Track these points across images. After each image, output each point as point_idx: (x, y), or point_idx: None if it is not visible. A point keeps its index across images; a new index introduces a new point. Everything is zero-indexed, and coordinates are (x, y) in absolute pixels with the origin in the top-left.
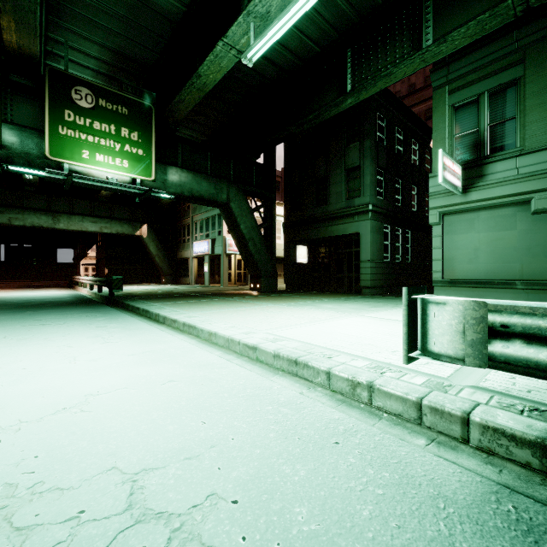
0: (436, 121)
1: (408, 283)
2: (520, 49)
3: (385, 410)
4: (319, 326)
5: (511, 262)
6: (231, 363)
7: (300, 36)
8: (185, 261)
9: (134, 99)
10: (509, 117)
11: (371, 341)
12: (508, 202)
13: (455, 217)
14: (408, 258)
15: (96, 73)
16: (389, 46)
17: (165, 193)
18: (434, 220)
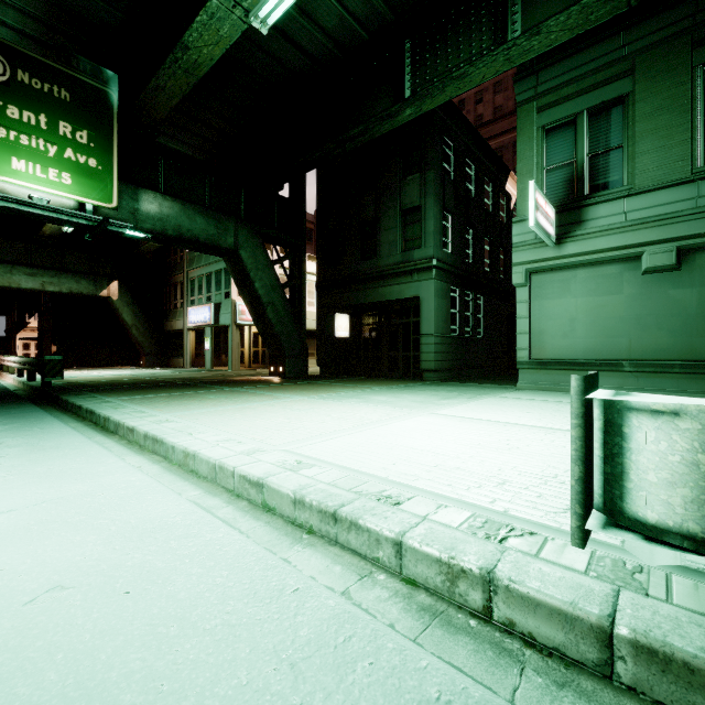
0: (521, 148)
1: (481, 364)
2: (629, 57)
3: (524, 635)
4: (371, 433)
5: (616, 337)
6: (208, 523)
7: (340, 11)
8: (178, 335)
9: (82, 79)
10: (615, 145)
11: (458, 461)
12: (613, 257)
13: (546, 276)
14: (480, 332)
15: (18, 34)
16: (462, 37)
17: (136, 230)
18: (519, 279)
